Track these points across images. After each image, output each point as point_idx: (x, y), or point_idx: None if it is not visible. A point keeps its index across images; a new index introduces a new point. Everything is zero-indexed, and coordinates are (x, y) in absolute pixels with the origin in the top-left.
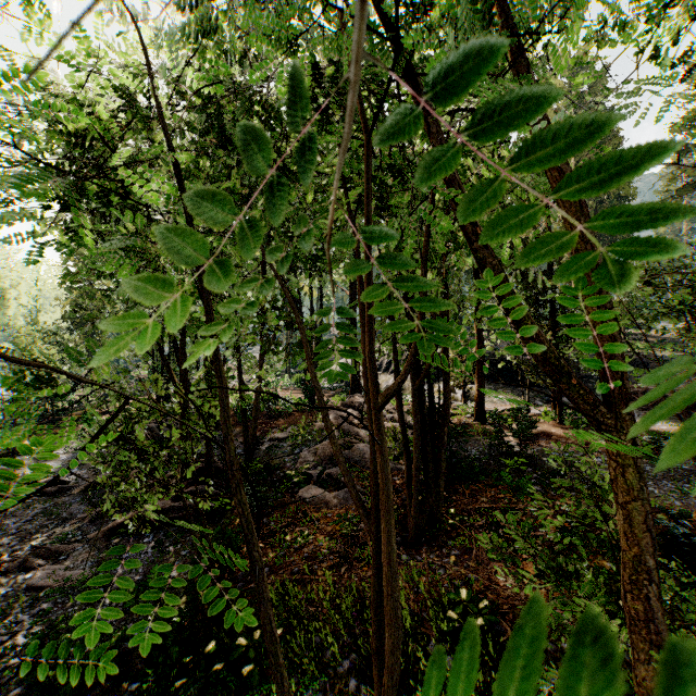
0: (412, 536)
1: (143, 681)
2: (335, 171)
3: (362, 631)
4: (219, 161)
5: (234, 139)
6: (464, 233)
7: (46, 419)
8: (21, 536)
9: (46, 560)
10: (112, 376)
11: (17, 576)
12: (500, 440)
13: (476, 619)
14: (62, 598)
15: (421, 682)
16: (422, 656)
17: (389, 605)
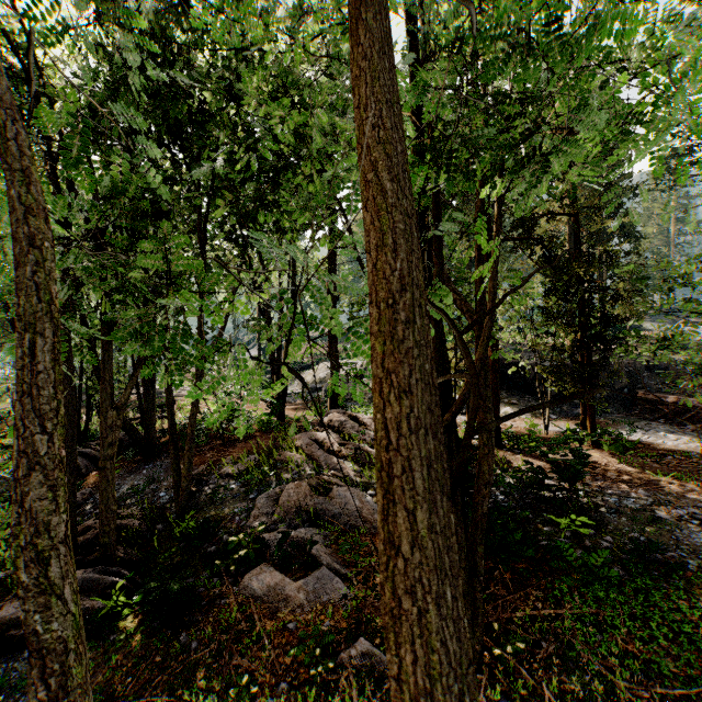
0: None
1: None
2: None
3: None
4: None
5: None
6: None
7: None
8: None
9: None
10: None
11: None
12: (541, 484)
13: None
14: None
15: None
16: None
17: None
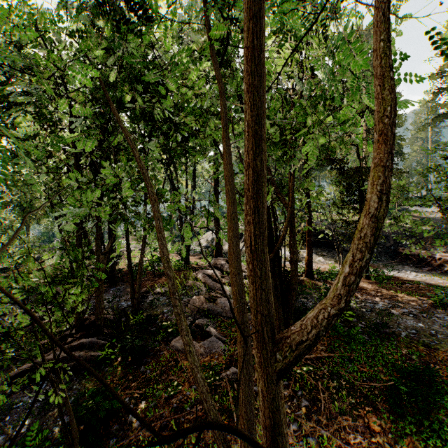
0: None
1: None
2: None
3: None
4: None
5: None
6: None
7: None
8: None
9: None
10: None
11: None
12: None
13: None
14: None
15: None
16: None
17: None
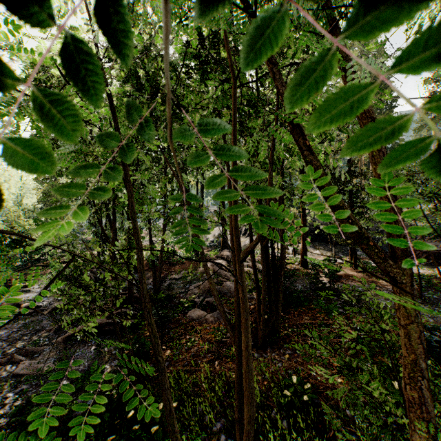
0: (261, 341)
1: (87, 436)
2: (211, 105)
3: (229, 403)
4: (135, 99)
5: (145, 85)
6: (297, 145)
7: (27, 266)
8: (9, 341)
9: (25, 357)
10: (67, 239)
11: (7, 368)
12: (317, 280)
13: (303, 396)
14: (35, 382)
15: (267, 437)
16: (267, 420)
17: (247, 390)
